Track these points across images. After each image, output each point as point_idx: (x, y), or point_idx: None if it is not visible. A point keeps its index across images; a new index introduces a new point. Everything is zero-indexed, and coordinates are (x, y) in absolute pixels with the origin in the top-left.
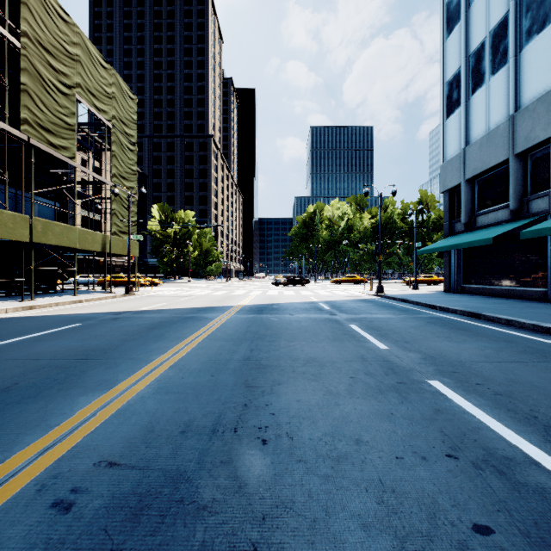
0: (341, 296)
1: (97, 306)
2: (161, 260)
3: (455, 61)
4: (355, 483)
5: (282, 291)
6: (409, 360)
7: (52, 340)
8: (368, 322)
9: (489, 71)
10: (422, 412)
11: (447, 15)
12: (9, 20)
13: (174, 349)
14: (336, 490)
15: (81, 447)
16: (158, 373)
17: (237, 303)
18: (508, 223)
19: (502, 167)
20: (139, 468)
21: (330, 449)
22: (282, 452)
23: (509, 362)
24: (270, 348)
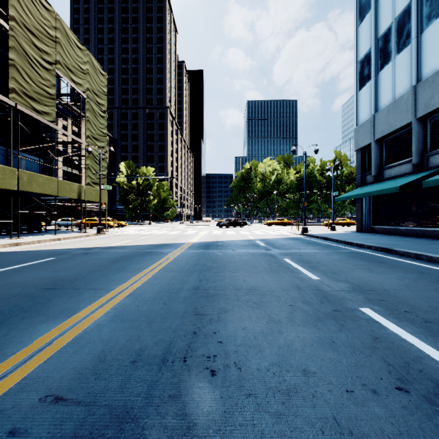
0: (273, 235)
1: (72, 243)
2: (127, 207)
3: (366, 43)
4: (310, 422)
5: (225, 231)
6: (339, 289)
7: (28, 271)
8: (299, 256)
9: (395, 51)
10: (361, 340)
11: (359, 6)
12: (1, 8)
13: (132, 280)
14: (290, 431)
15: (30, 379)
16: (116, 301)
17: (188, 241)
18: (411, 175)
19: (405, 129)
20: (85, 404)
21: (278, 381)
22: (231, 384)
23: (428, 291)
24: (216, 278)
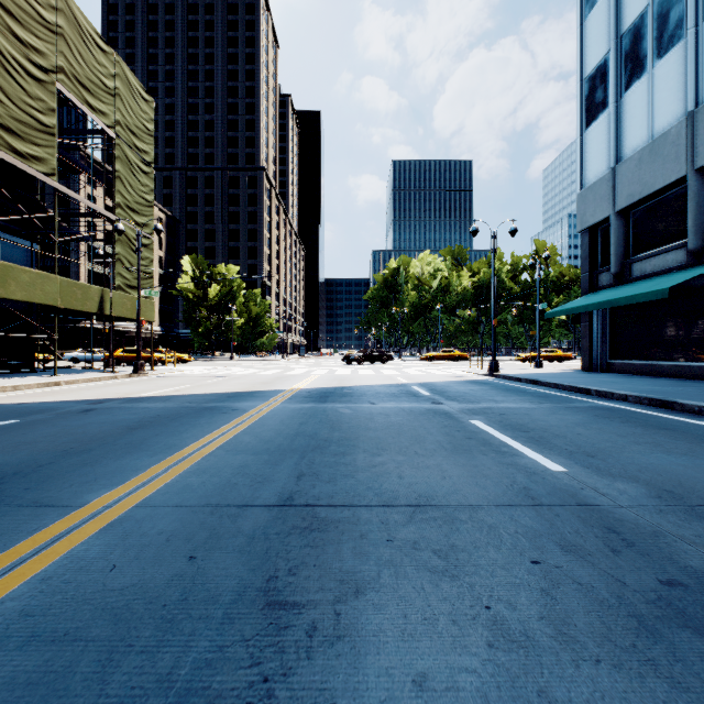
0: (440, 376)
1: (78, 390)
2: (195, 330)
3: (600, 46)
4: None
5: (357, 370)
6: (630, 501)
7: None
8: (499, 415)
9: (653, 54)
10: None
11: None
12: None
13: (144, 475)
14: None
15: None
16: (63, 549)
17: (290, 386)
18: (684, 270)
19: (672, 190)
20: None
21: None
22: None
23: None
24: (337, 470)
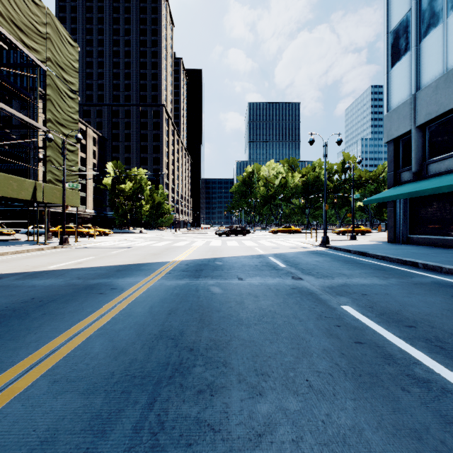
0: (287, 247)
1: None
2: (116, 212)
3: (402, 7)
4: None
5: (225, 241)
6: None
7: None
8: (363, 297)
9: (447, 7)
10: None
11: None
12: None
13: None
14: None
15: None
16: None
17: (173, 257)
18: None
19: None
20: None
21: None
22: None
23: None
24: None
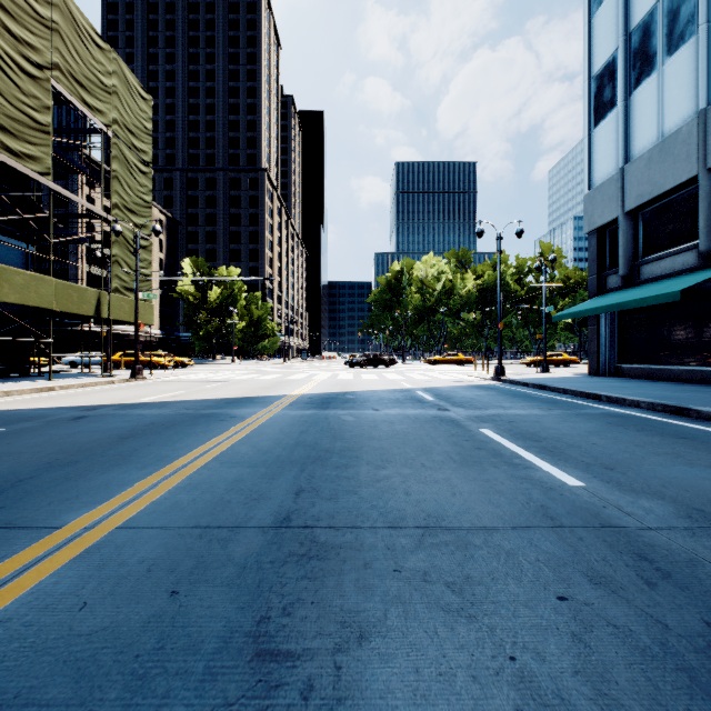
0: (445, 381)
1: (72, 396)
2: (196, 333)
3: (608, 44)
4: None
5: (360, 374)
6: (659, 522)
7: None
8: (509, 423)
9: (663, 51)
10: None
11: None
12: None
13: (130, 492)
14: None
15: None
16: (30, 582)
17: (291, 391)
18: (695, 272)
19: (683, 191)
20: None
21: None
22: None
23: None
24: (339, 485)
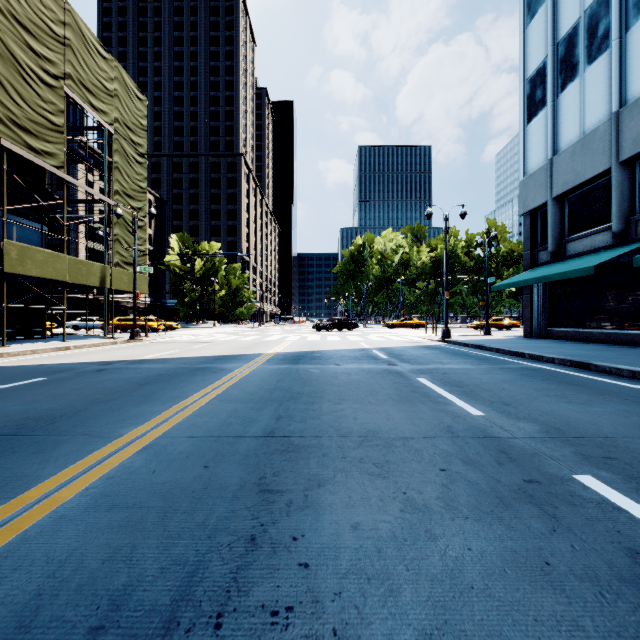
0: (398, 342)
1: (86, 354)
2: (181, 300)
3: (539, 52)
4: None
5: (326, 336)
6: (524, 435)
7: None
8: (442, 374)
9: (584, 61)
10: (607, 559)
11: None
12: None
13: (160, 417)
14: None
15: None
16: (116, 461)
17: (267, 350)
18: (610, 249)
19: (601, 180)
20: None
21: None
22: None
23: None
24: (307, 414)
